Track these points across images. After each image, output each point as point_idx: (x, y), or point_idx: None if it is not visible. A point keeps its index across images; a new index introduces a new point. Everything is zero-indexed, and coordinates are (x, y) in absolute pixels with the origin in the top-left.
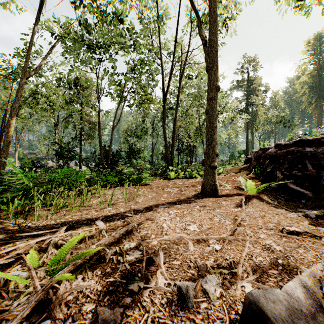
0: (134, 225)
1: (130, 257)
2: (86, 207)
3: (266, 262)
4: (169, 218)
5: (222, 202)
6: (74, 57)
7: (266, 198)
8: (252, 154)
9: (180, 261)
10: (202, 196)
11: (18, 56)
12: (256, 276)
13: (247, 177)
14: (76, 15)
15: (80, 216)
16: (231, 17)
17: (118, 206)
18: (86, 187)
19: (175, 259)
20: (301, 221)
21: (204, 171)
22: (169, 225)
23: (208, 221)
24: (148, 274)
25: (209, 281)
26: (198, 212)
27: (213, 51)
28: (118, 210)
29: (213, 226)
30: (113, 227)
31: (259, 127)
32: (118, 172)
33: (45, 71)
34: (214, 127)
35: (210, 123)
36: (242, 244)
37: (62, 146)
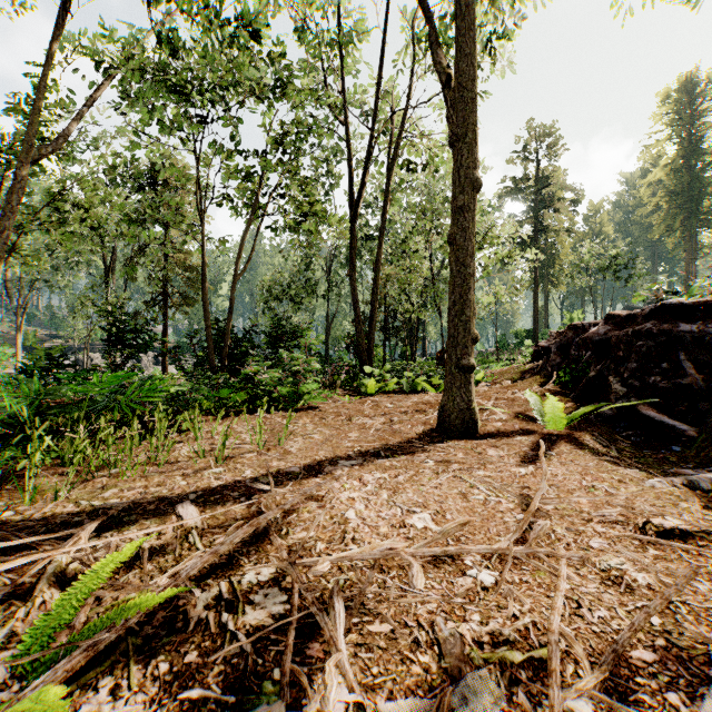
0: (274, 516)
1: (256, 613)
2: (161, 466)
3: (620, 625)
4: (363, 496)
5: (488, 452)
6: (143, 113)
7: (590, 441)
8: (550, 338)
9: (390, 625)
10: (440, 437)
11: (16, 111)
12: (603, 675)
13: (542, 392)
14: (150, 19)
15: (141, 492)
16: (503, 33)
17: (239, 464)
18: (166, 416)
19: (377, 617)
20: (686, 502)
21: (446, 378)
22: (362, 514)
23: (459, 502)
24: (301, 672)
25: (474, 696)
26: (433, 477)
27: (467, 98)
28: (238, 473)
29: (473, 519)
30: (221, 521)
31: (562, 281)
32: (247, 381)
33: (85, 150)
34: (469, 276)
35: (459, 265)
36: (548, 567)
37: (118, 319)
